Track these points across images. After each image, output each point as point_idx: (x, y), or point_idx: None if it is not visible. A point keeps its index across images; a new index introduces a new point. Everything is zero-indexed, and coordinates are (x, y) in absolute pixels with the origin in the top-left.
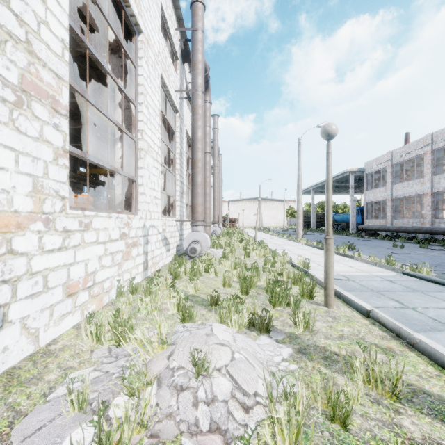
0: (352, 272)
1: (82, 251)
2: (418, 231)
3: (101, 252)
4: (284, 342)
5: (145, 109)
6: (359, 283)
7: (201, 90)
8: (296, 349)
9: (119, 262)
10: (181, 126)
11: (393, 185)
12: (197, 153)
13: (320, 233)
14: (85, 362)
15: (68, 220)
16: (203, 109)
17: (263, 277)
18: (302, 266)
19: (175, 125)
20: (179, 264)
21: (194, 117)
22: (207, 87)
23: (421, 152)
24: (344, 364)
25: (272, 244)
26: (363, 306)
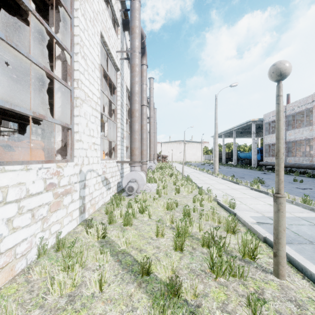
0: None
1: None
2: (310, 167)
3: (11, 212)
4: None
5: (82, 59)
6: (290, 229)
7: (138, 51)
8: None
9: (43, 216)
10: (121, 82)
11: (287, 131)
12: (134, 104)
13: (229, 167)
14: None
15: None
16: (140, 67)
17: (196, 224)
18: (227, 205)
19: (116, 81)
20: (116, 204)
21: (132, 74)
22: (144, 52)
23: (310, 106)
24: None
25: (195, 178)
26: None
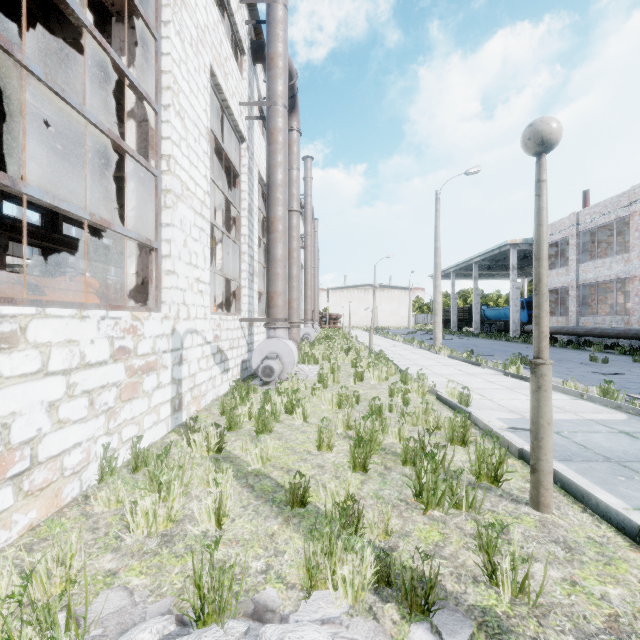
0: None
1: None
2: (624, 335)
3: (55, 392)
4: None
5: (176, 118)
6: (571, 439)
7: (282, 102)
8: None
9: (109, 407)
10: (250, 164)
11: (580, 264)
12: (275, 207)
13: (466, 336)
14: None
15: None
16: (286, 135)
17: (392, 428)
18: (455, 400)
19: (240, 162)
20: (241, 397)
21: (270, 148)
22: (294, 106)
23: (625, 213)
24: None
25: (396, 356)
26: (626, 517)
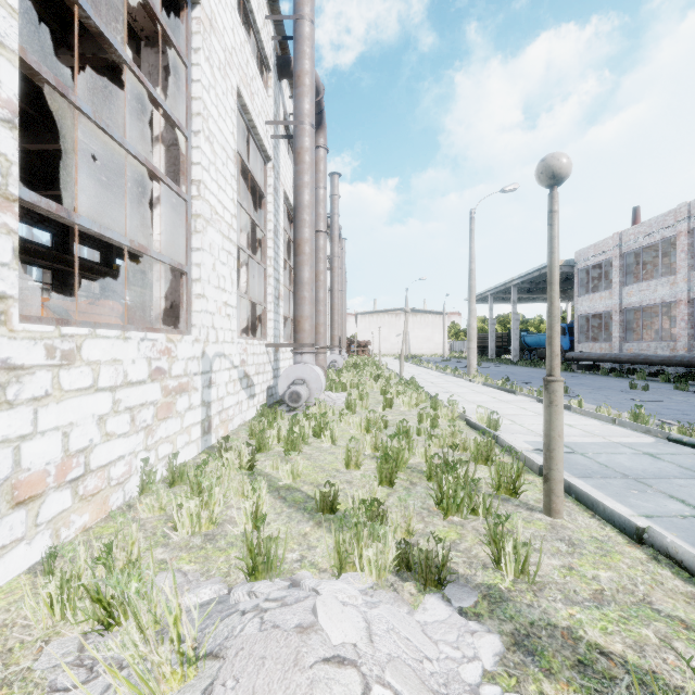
0: (576, 437)
1: (55, 408)
2: (668, 362)
3: (104, 407)
4: (477, 614)
5: (206, 144)
6: (594, 459)
7: (309, 121)
8: (508, 636)
9: (147, 424)
10: (275, 184)
11: (624, 287)
12: (302, 229)
13: (504, 364)
14: (14, 682)
15: (16, 344)
16: (313, 154)
17: (419, 448)
18: (484, 425)
19: (265, 182)
20: (268, 422)
21: (297, 169)
22: (321, 122)
23: (671, 233)
24: (631, 689)
25: (428, 383)
26: (626, 518)
